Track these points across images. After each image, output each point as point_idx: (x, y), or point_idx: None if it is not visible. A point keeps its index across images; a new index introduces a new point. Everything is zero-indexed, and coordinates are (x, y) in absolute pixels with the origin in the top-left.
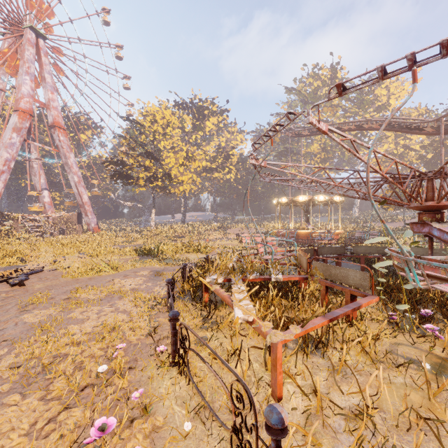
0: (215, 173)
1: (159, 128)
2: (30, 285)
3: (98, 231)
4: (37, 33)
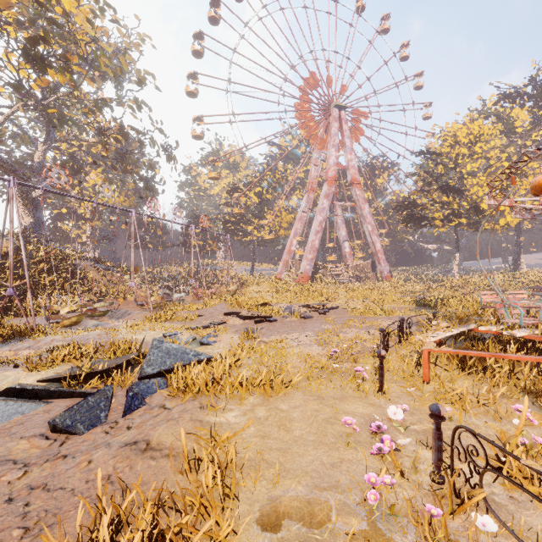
0: None
1: (463, 149)
2: (329, 315)
3: (390, 279)
4: (339, 108)
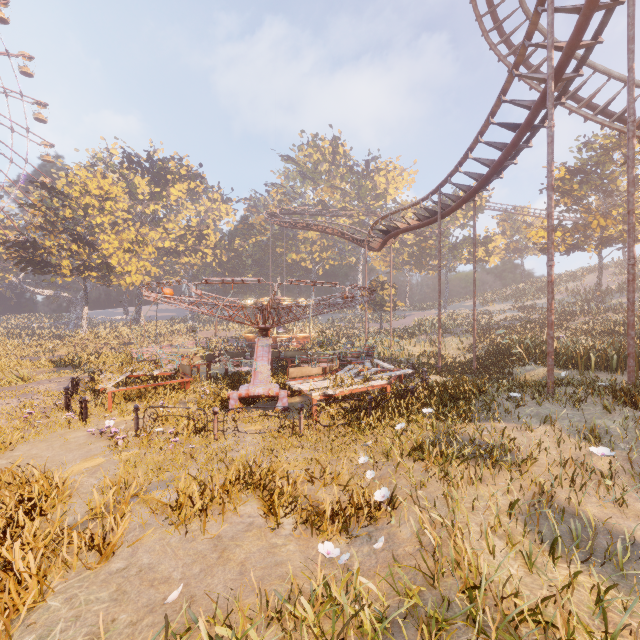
0: (184, 257)
1: (94, 201)
2: None
3: None
4: None
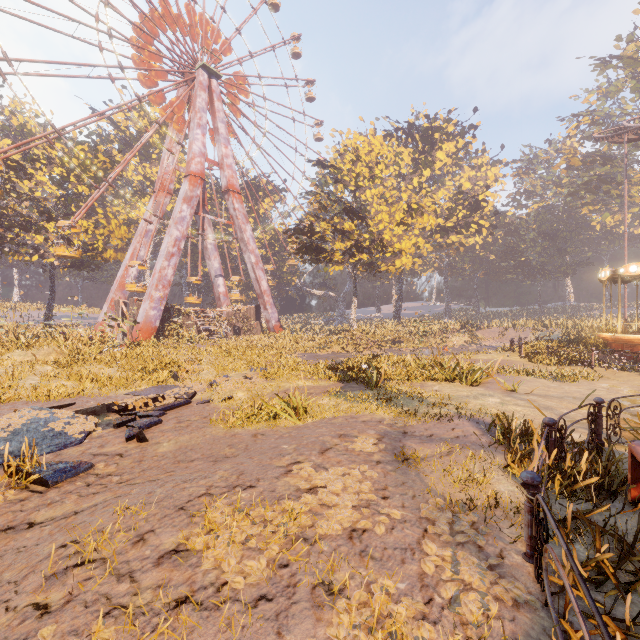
0: (451, 235)
1: (364, 169)
2: (154, 442)
3: (279, 330)
4: (210, 73)
